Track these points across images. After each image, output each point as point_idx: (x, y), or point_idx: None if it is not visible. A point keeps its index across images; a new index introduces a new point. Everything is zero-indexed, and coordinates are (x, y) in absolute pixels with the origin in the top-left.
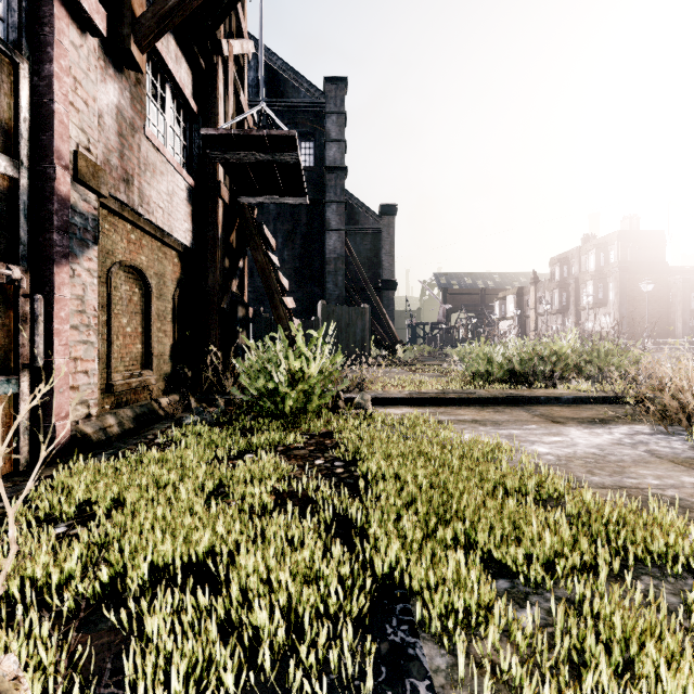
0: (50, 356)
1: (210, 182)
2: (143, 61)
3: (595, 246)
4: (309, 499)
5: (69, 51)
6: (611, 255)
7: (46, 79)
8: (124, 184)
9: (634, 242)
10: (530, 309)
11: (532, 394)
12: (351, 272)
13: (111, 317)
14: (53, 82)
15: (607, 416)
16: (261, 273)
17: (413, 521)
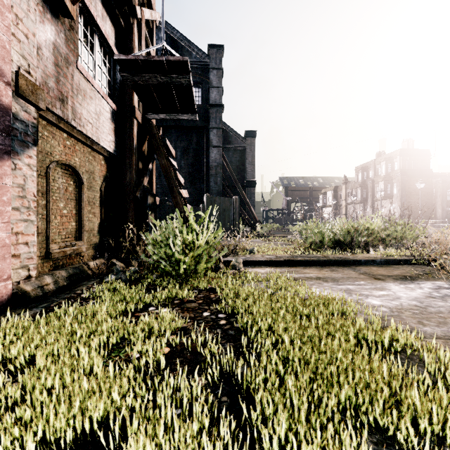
0: None
1: (128, 107)
2: (74, 10)
3: (385, 159)
4: (198, 351)
5: None
6: (395, 165)
7: None
8: (59, 103)
9: (410, 156)
10: (342, 200)
11: (355, 257)
12: (226, 175)
13: (49, 201)
14: None
15: (412, 274)
16: (165, 173)
17: (293, 381)
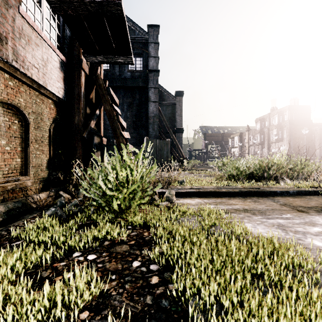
0: None
1: (76, 60)
2: None
3: (277, 113)
4: None
5: None
6: (285, 117)
7: None
8: None
9: (296, 111)
10: (246, 143)
11: (272, 189)
12: (161, 124)
13: None
14: None
15: None
16: (109, 117)
17: None
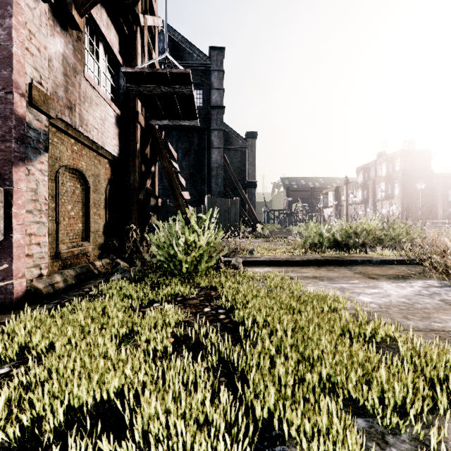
0: (10, 232)
1: (132, 112)
2: (82, 23)
3: (386, 160)
4: (200, 341)
5: (25, 10)
6: (396, 165)
7: (6, 30)
8: (68, 110)
9: (411, 157)
10: (343, 201)
11: (352, 257)
12: (227, 176)
13: (58, 204)
14: (12, 32)
15: (406, 274)
16: (167, 175)
17: (283, 364)
